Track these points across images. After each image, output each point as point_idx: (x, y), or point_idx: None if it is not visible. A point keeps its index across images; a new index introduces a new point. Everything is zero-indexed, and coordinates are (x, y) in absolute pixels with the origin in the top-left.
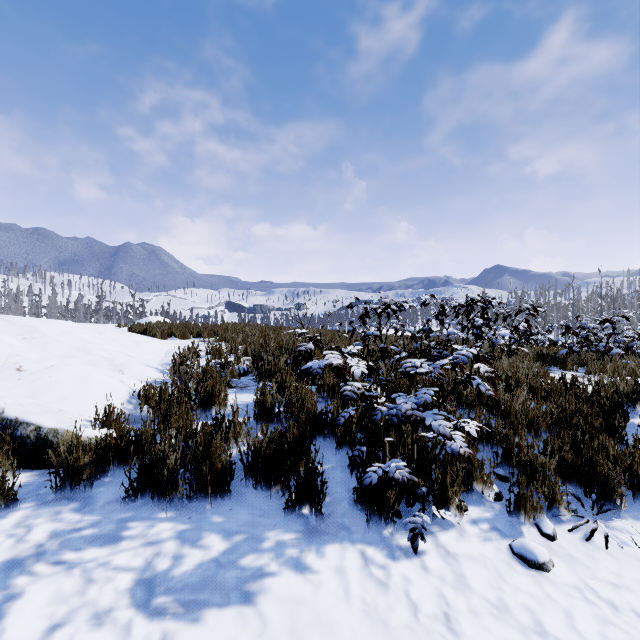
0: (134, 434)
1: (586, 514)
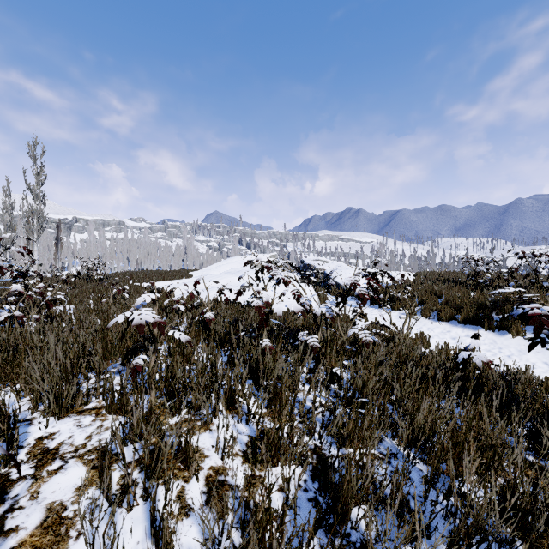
0: None
1: (434, 320)
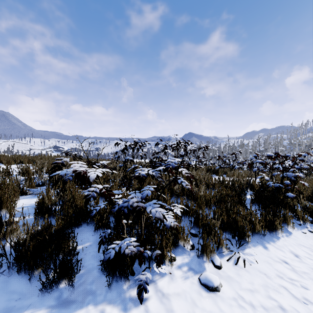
0: None
1: (234, 248)
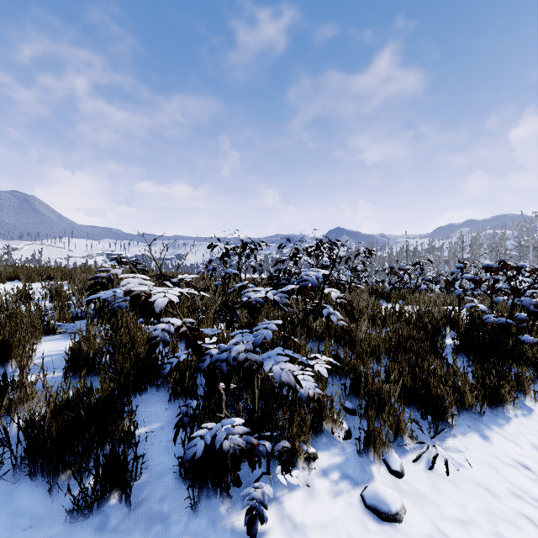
0: None
1: (425, 438)
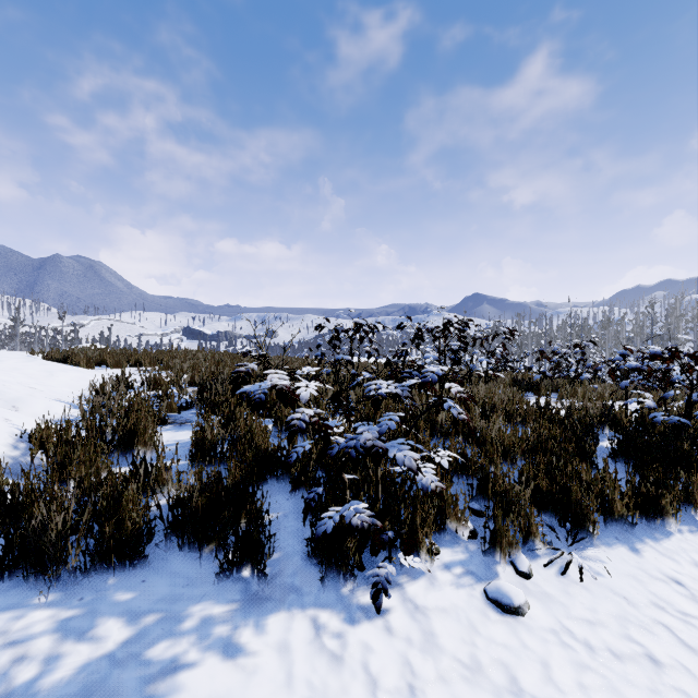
0: (9, 490)
1: (561, 545)
